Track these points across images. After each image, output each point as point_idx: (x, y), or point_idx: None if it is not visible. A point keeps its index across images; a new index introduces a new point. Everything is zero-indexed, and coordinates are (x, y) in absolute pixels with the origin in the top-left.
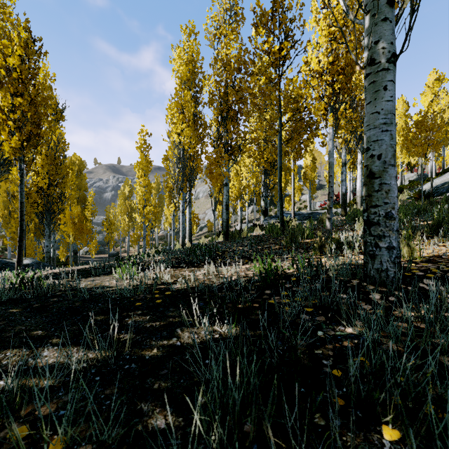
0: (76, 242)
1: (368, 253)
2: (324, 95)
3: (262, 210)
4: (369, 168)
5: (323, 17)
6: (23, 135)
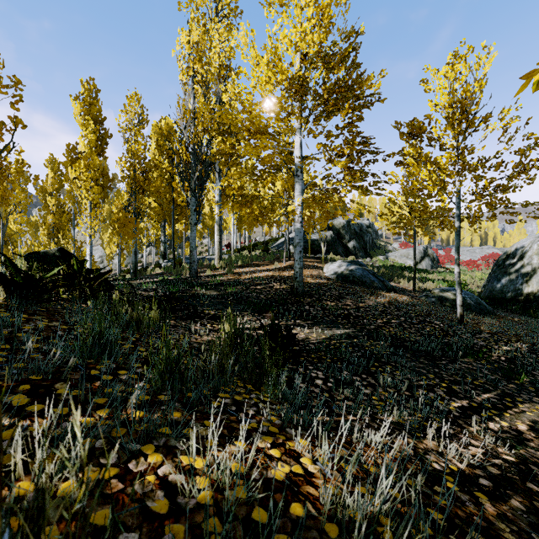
0: None
1: (190, 270)
2: None
3: (161, 254)
4: (190, 249)
5: None
6: None
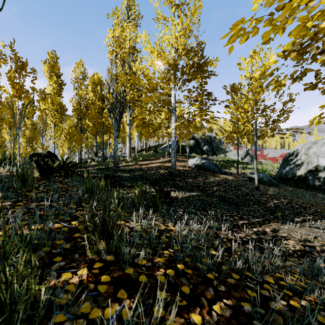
0: None
1: (114, 163)
2: None
3: (94, 153)
4: (114, 151)
5: None
6: None
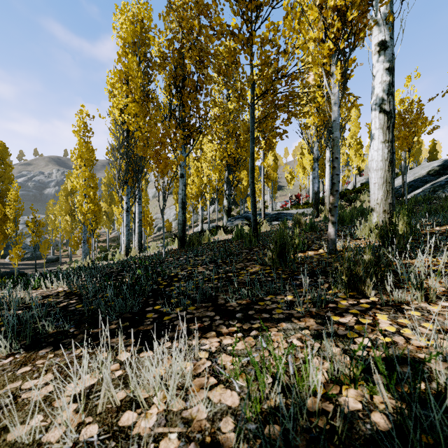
0: None
1: None
2: (324, 38)
3: (225, 210)
4: None
5: None
6: None
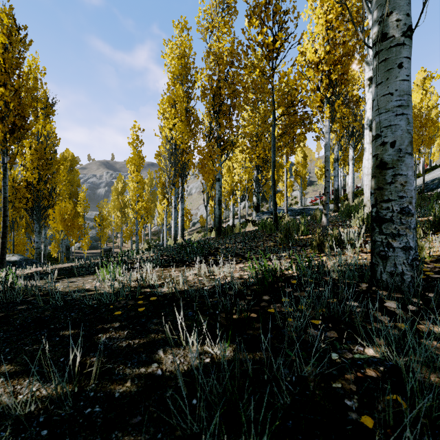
0: (69, 238)
1: (379, 254)
2: (320, 86)
3: (254, 206)
4: (380, 158)
5: (320, 5)
6: (6, 126)
